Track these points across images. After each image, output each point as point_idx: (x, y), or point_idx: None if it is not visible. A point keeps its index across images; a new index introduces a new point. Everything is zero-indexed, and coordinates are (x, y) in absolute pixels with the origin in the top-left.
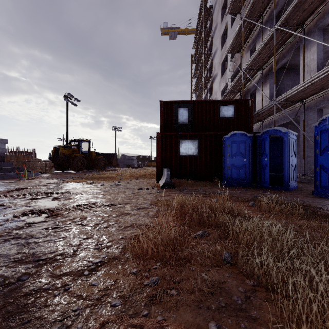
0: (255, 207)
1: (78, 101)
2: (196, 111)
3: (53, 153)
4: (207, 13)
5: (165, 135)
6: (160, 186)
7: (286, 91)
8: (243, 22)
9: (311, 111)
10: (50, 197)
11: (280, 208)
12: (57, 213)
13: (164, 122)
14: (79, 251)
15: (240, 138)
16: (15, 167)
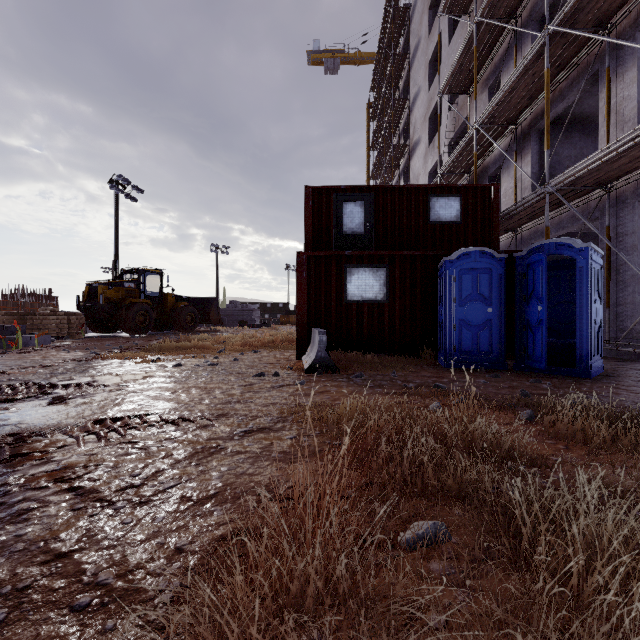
0: (539, 427)
1: (140, 191)
2: (380, 209)
3: (86, 297)
4: (399, 18)
5: (315, 258)
6: (304, 369)
7: (563, 169)
8: (476, 27)
9: (624, 207)
10: (46, 397)
11: (613, 433)
12: (29, 449)
13: (313, 230)
14: (9, 627)
15: (479, 261)
16: None
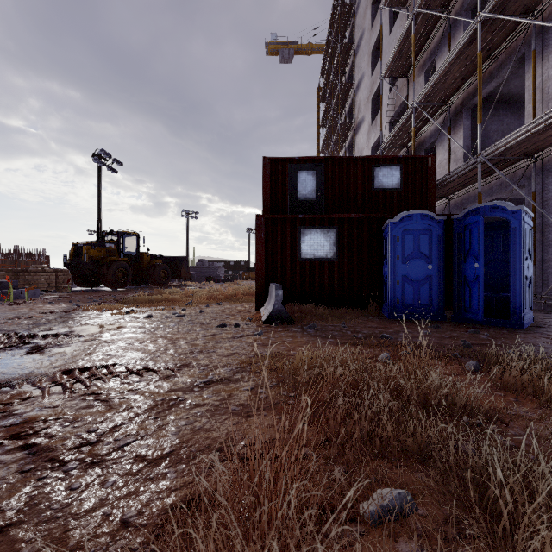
0: (485, 377)
1: (120, 163)
2: (330, 177)
3: (72, 256)
4: (346, 13)
5: (272, 220)
6: (262, 320)
7: (492, 142)
8: (414, 17)
9: (548, 175)
10: (25, 346)
11: None
12: None
13: (270, 196)
14: None
15: (420, 223)
16: None
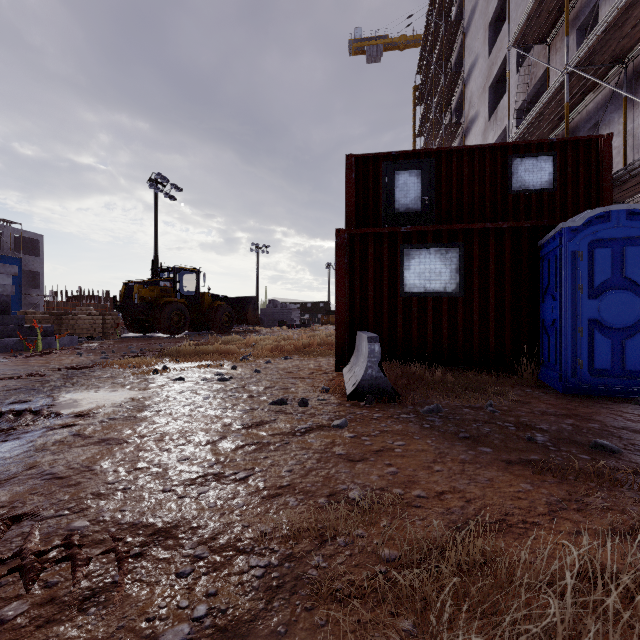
0: None
1: (179, 189)
2: (443, 178)
3: (122, 296)
4: None
5: (360, 237)
6: (345, 391)
7: None
8: None
9: None
10: None
11: None
12: None
13: (357, 209)
14: None
15: (625, 227)
16: (24, 327)
